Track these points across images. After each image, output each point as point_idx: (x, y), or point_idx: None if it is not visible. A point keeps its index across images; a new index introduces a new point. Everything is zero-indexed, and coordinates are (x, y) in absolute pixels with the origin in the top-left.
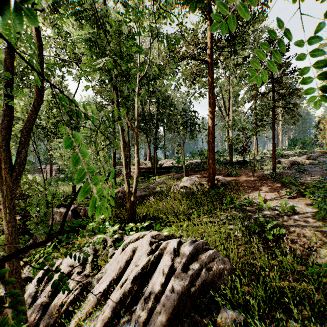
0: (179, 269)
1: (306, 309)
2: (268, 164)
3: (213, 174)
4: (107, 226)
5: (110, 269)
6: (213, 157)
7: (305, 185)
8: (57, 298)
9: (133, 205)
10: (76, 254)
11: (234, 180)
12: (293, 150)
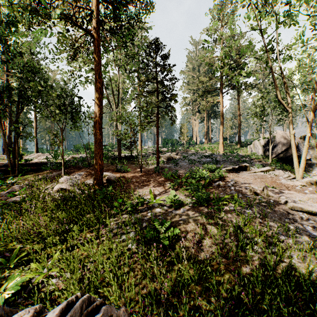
0: None
1: None
2: (152, 159)
3: (101, 172)
4: None
5: None
6: (101, 151)
7: (181, 177)
8: None
9: None
10: None
11: (124, 176)
12: (166, 148)
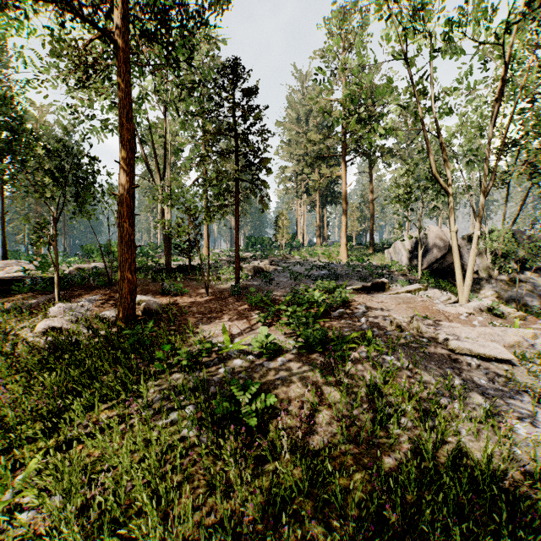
0: None
1: None
2: (227, 272)
3: (132, 295)
4: None
5: None
6: (131, 256)
7: (278, 302)
8: None
9: None
10: None
11: (176, 302)
12: (253, 253)
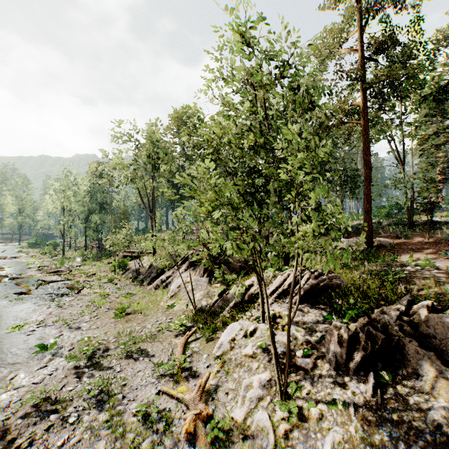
0: (312, 278)
1: (384, 303)
2: None
3: (369, 236)
4: (269, 268)
5: (275, 282)
6: (369, 218)
7: None
8: (249, 292)
9: (287, 255)
10: (253, 278)
11: (400, 242)
12: None
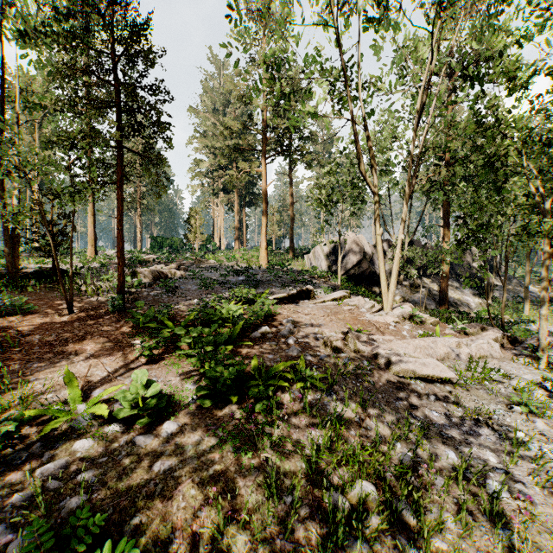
0: None
1: None
2: (113, 278)
3: None
4: None
5: None
6: None
7: (179, 320)
8: None
9: None
10: None
11: (5, 326)
12: (158, 255)
